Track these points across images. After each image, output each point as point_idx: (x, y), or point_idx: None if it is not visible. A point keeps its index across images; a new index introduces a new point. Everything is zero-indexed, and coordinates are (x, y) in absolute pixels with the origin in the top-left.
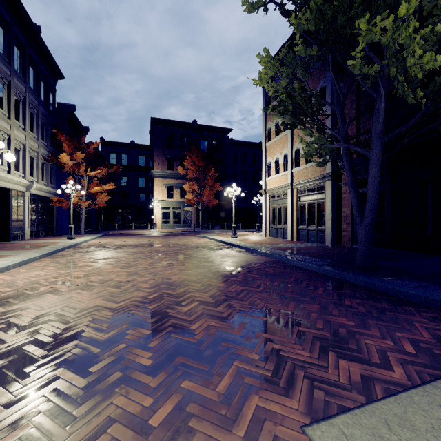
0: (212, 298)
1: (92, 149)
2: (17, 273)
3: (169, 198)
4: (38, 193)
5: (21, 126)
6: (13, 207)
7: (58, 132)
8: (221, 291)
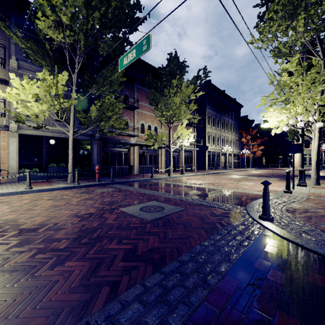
0: (262, 175)
1: (254, 133)
2: (233, 172)
3: (305, 148)
4: (235, 153)
5: (230, 133)
6: (229, 158)
7: (241, 129)
8: (266, 175)
